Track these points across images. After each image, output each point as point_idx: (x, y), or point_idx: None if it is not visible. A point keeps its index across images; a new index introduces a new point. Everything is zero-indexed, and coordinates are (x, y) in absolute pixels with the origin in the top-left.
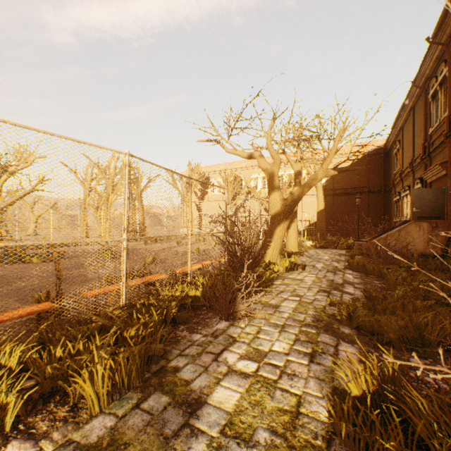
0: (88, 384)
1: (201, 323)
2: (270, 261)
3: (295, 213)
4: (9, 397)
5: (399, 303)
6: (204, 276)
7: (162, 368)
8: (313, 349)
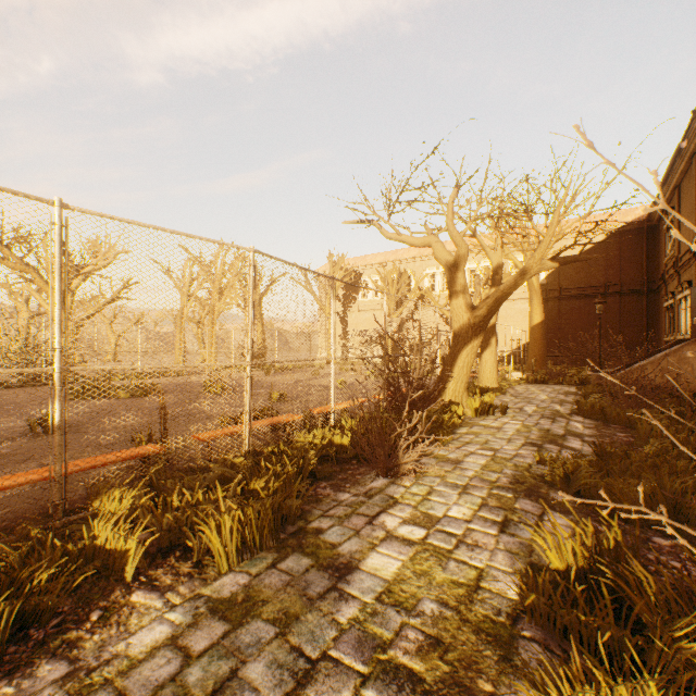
0: (215, 535)
1: (350, 480)
2: (452, 401)
3: (493, 329)
4: (129, 543)
5: (647, 462)
6: (353, 419)
7: (300, 529)
8: (507, 518)
